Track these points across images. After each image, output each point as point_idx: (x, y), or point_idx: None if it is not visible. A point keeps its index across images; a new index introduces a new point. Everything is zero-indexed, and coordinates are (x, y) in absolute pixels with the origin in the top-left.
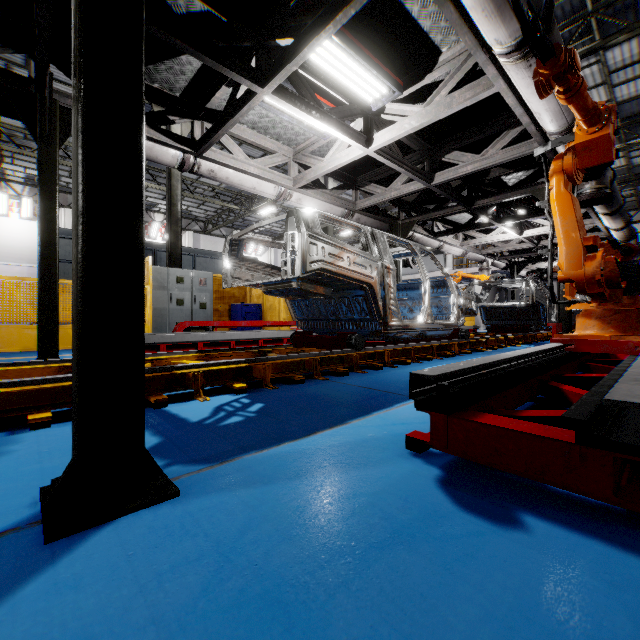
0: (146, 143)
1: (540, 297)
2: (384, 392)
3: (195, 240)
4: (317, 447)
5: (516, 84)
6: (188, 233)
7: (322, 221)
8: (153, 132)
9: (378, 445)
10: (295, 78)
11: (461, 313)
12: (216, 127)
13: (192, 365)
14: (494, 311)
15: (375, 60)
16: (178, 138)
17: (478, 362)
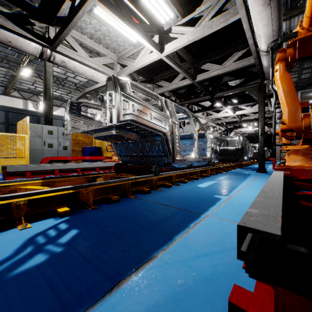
0: (12, 35)
1: (245, 144)
2: (178, 209)
3: None
4: None
5: (252, 12)
6: (61, 108)
7: (133, 89)
8: (17, 28)
9: (194, 310)
10: None
11: (212, 152)
12: (63, 29)
13: (17, 195)
14: (222, 151)
15: None
16: (37, 35)
17: (274, 195)
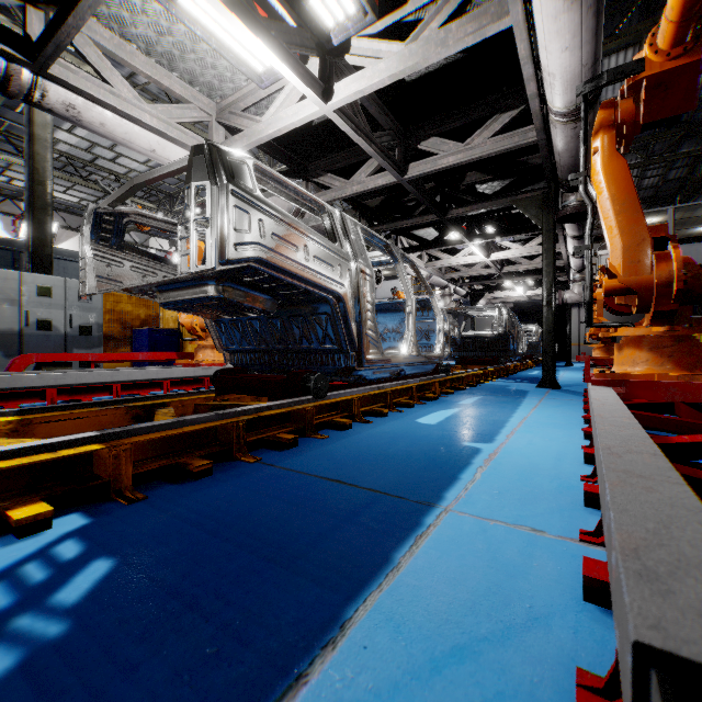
0: None
1: (511, 326)
2: (368, 492)
3: None
4: None
5: (540, 13)
6: None
7: None
8: None
9: None
10: None
11: (444, 342)
12: (65, 15)
13: None
14: (462, 341)
15: None
16: None
17: (652, 466)
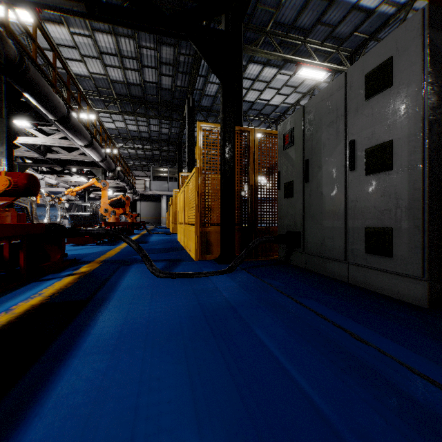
0: None
1: (97, 211)
2: None
3: None
4: None
5: (84, 149)
6: None
7: None
8: None
9: None
10: None
11: (62, 218)
12: None
13: None
14: (75, 216)
15: None
16: None
17: None
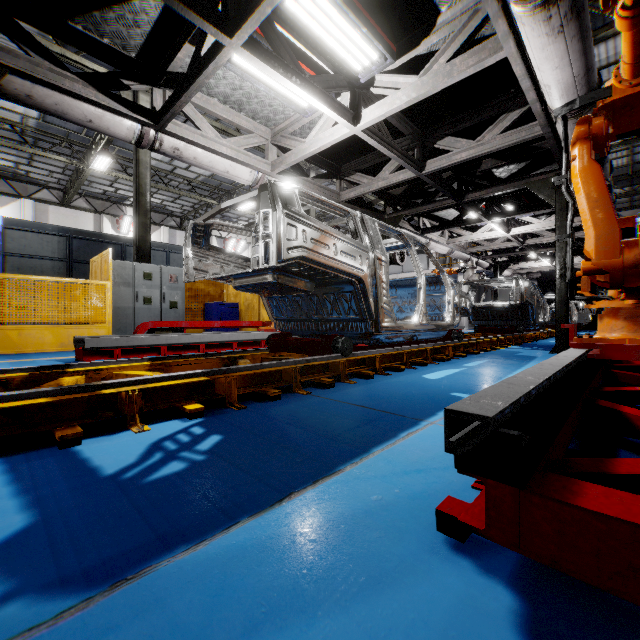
0: (94, 110)
1: (529, 296)
2: (381, 412)
3: (171, 236)
4: (292, 532)
5: (529, 46)
6: (163, 229)
7: (303, 201)
8: (102, 97)
9: (391, 523)
10: (271, 34)
11: (456, 313)
12: (178, 93)
13: (127, 381)
14: (482, 311)
15: (365, 16)
16: (134, 106)
17: (527, 382)
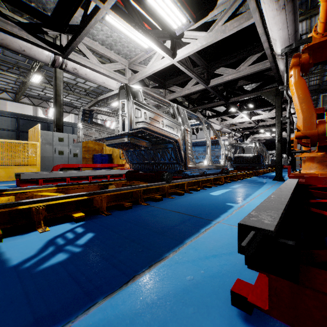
0: (26, 44)
1: (261, 151)
2: (189, 216)
3: (75, 119)
4: (133, 310)
5: (266, 16)
6: (71, 115)
7: (145, 97)
8: (31, 37)
9: (200, 299)
10: (127, 4)
11: (226, 159)
12: (75, 36)
13: (36, 200)
14: (237, 159)
15: None
16: (50, 43)
17: (280, 200)
